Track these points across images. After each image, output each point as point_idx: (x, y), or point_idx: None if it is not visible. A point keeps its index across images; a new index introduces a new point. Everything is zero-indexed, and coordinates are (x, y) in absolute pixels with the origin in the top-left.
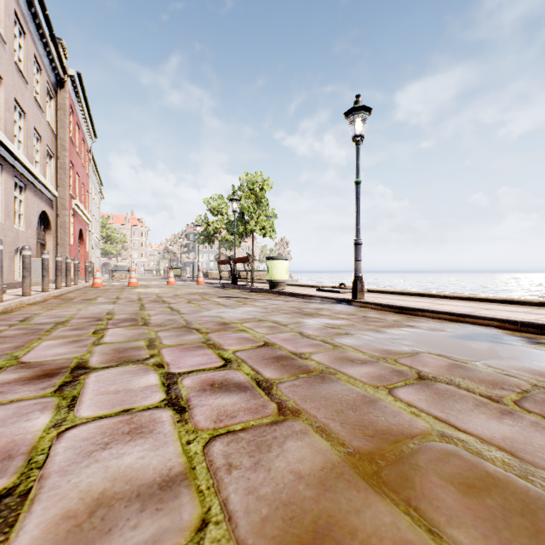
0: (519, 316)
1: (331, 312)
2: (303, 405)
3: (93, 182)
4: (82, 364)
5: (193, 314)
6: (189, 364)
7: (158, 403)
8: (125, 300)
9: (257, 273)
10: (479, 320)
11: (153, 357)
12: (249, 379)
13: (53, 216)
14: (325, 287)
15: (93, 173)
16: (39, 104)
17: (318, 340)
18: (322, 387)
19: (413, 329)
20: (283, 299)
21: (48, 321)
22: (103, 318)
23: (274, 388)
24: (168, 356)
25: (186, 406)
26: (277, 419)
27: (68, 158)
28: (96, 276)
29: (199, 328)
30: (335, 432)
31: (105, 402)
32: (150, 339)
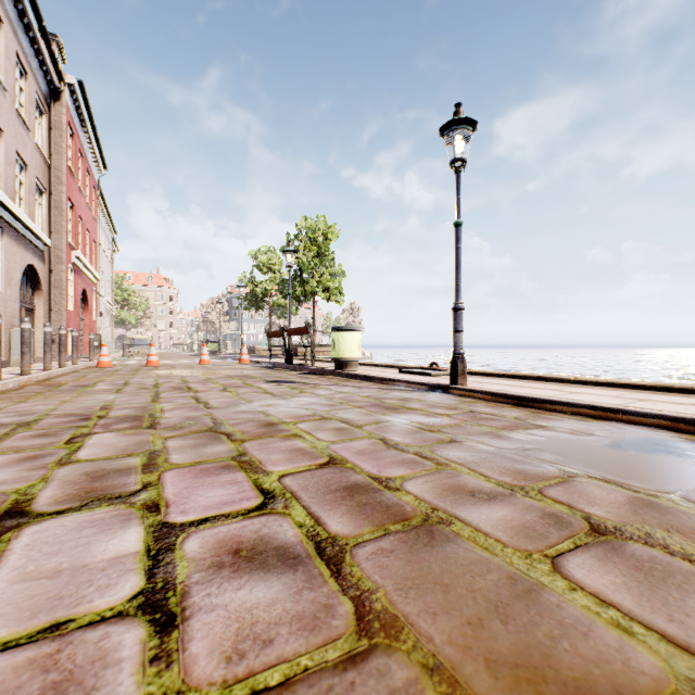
0: (694, 411)
1: (423, 405)
2: (404, 605)
3: (103, 229)
4: (19, 506)
5: (227, 409)
6: (203, 503)
7: (126, 603)
8: (135, 386)
9: (319, 349)
10: (637, 418)
11: (147, 488)
12: (302, 537)
13: (44, 272)
14: (410, 367)
15: (103, 216)
16: (23, 119)
17: (412, 452)
18: (432, 554)
19: (547, 431)
20: (355, 384)
21: (8, 421)
22: (93, 415)
23: (347, 560)
24: (171, 486)
25: (178, 612)
26: (355, 648)
27: (66, 195)
28: (102, 353)
29: (232, 432)
30: (478, 688)
31: (21, 602)
32: (151, 453)
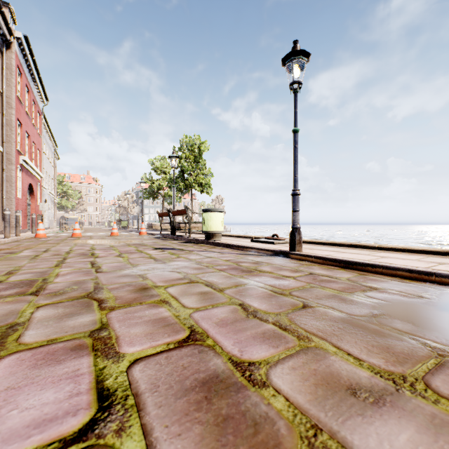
0: None
1: (272, 268)
2: None
3: (47, 143)
4: None
5: (113, 273)
6: (10, 423)
7: None
8: (52, 253)
9: (195, 225)
10: None
11: None
12: None
13: None
14: (258, 238)
15: (47, 134)
16: None
17: (271, 322)
18: None
19: (382, 294)
20: (219, 250)
21: None
22: None
23: None
24: None
25: None
26: None
27: (14, 116)
28: (39, 227)
29: (106, 298)
30: None
31: None
32: (10, 327)
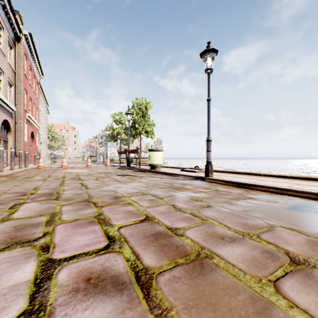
0: None
1: (193, 187)
2: None
3: (42, 103)
4: None
5: (96, 189)
6: (75, 245)
7: None
8: (53, 177)
9: (143, 159)
10: (298, 193)
11: (45, 236)
12: (128, 268)
13: (12, 123)
14: (185, 168)
15: (42, 97)
16: (2, 50)
17: (188, 213)
18: (203, 280)
19: (255, 201)
20: (159, 176)
21: None
22: (28, 192)
23: (153, 285)
24: (59, 234)
25: None
26: None
27: (23, 87)
28: (40, 161)
29: (97, 201)
30: None
31: None
32: (53, 214)
